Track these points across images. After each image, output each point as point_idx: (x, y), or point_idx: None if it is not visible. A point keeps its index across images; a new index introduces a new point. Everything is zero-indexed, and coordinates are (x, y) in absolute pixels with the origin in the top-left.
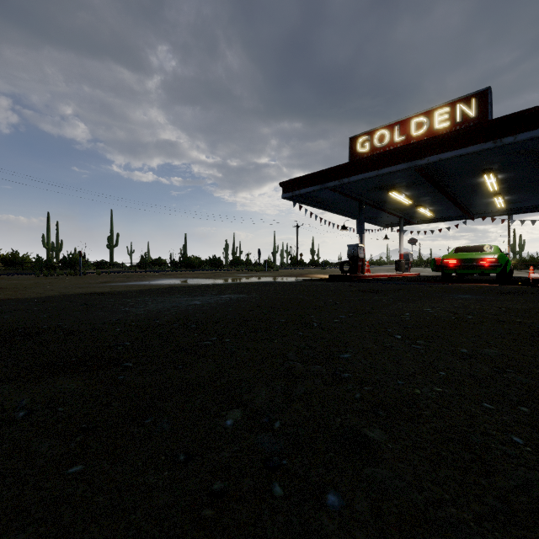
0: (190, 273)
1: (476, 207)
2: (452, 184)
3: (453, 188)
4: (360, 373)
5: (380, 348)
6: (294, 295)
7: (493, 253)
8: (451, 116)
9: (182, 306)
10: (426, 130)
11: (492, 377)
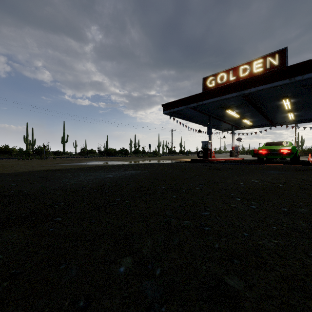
0: (109, 158)
1: (277, 119)
2: (264, 105)
3: (264, 107)
4: (216, 227)
5: (228, 207)
6: (170, 171)
7: (288, 146)
8: (263, 65)
9: (101, 178)
10: (248, 73)
11: (309, 230)
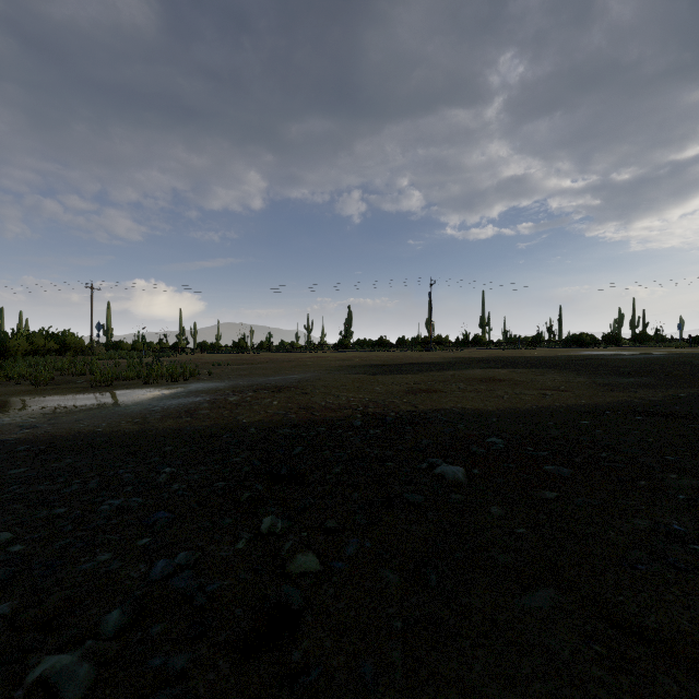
0: (599, 349)
1: None
2: None
3: None
4: None
5: None
6: None
7: None
8: None
9: (639, 356)
10: None
11: None
